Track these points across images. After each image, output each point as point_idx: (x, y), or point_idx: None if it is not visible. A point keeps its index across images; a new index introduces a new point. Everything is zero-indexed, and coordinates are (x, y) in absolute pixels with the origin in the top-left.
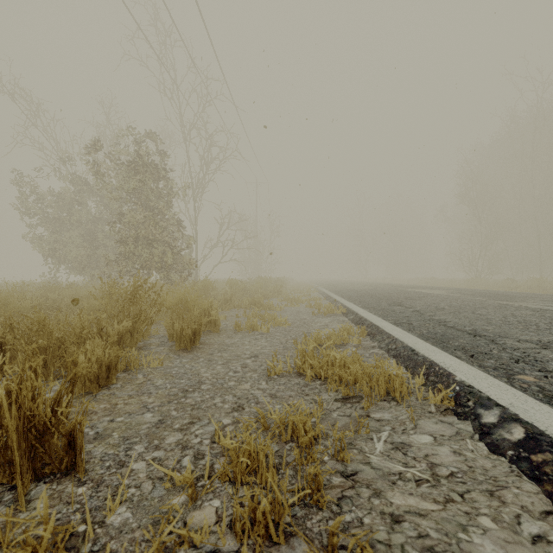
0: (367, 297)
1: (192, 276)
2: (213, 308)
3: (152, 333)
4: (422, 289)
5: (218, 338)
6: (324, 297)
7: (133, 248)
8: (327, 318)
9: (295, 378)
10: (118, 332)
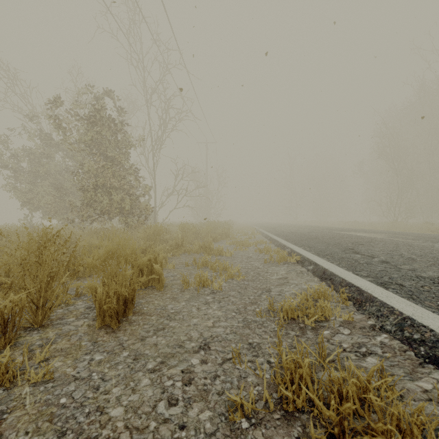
0: (313, 241)
1: (151, 219)
2: (158, 260)
3: (83, 293)
4: (359, 233)
5: (159, 300)
6: (268, 240)
7: (93, 195)
8: (281, 267)
9: (282, 430)
10: (2, 311)
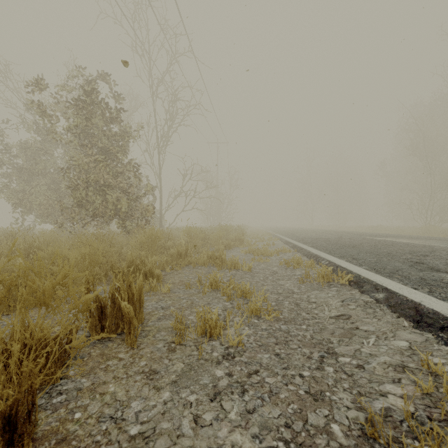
0: (353, 250)
1: (158, 223)
2: (134, 288)
3: None
4: (400, 239)
5: (119, 382)
6: (291, 247)
7: (84, 194)
8: (328, 292)
9: None
10: None
